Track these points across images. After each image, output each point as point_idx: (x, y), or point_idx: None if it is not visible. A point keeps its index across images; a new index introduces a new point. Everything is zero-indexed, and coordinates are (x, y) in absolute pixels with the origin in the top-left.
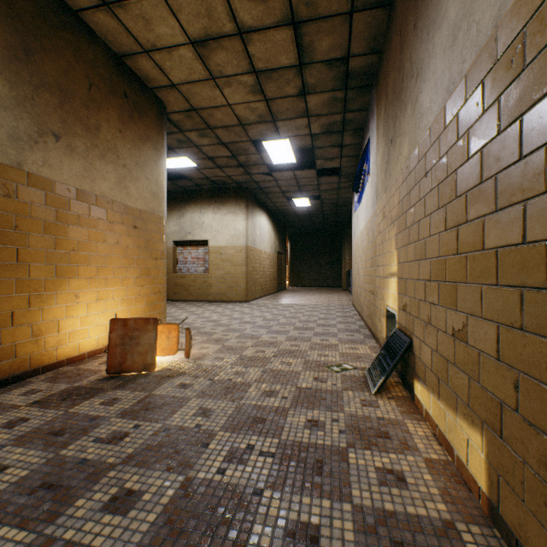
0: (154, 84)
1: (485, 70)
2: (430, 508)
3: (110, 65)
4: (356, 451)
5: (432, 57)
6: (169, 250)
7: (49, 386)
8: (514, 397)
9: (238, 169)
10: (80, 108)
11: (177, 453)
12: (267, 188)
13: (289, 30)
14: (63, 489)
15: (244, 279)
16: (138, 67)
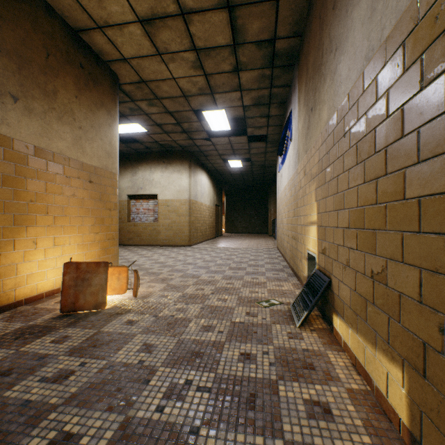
0: (107, 57)
1: (406, 32)
2: (356, 442)
3: (67, 38)
4: (285, 383)
5: (351, 30)
6: (124, 203)
7: (5, 325)
8: (439, 339)
9: (182, 135)
10: (38, 74)
11: (119, 391)
12: (207, 151)
13: (225, 13)
14: (0, 435)
15: (188, 227)
16: (93, 42)
